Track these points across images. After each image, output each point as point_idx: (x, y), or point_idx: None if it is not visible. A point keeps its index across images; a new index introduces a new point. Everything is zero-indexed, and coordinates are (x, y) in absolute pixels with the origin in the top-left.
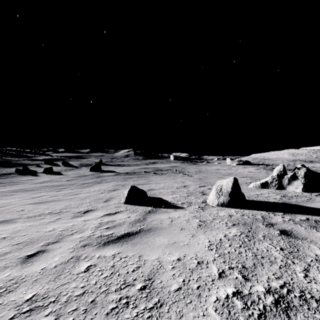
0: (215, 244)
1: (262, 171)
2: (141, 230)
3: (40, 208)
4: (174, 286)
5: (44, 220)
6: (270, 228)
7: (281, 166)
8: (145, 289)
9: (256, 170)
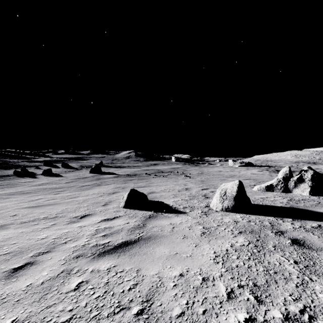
0: (221, 255)
1: (266, 173)
2: (140, 238)
3: (35, 213)
4: (176, 310)
5: (37, 226)
6: (280, 237)
7: (286, 168)
8: (142, 314)
9: (259, 172)
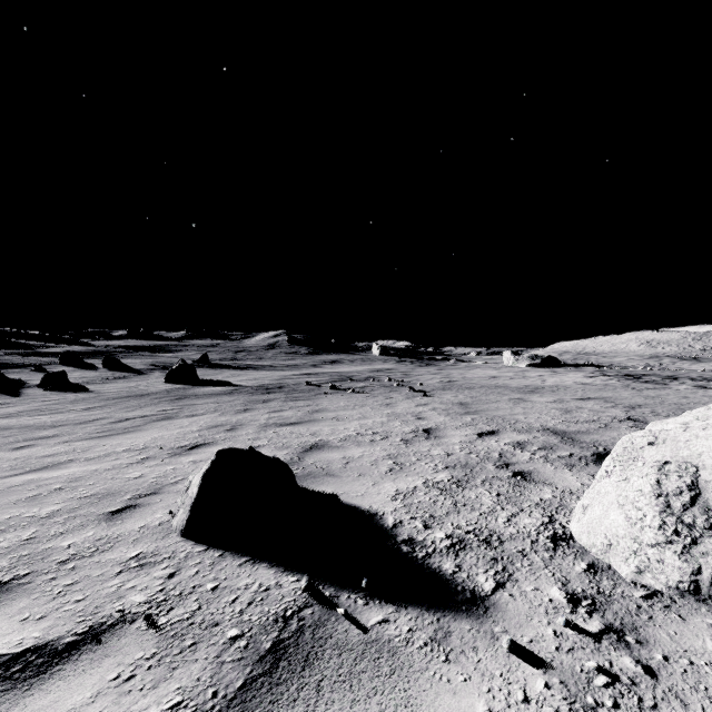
0: None
1: (612, 382)
2: None
3: None
4: None
5: None
6: None
7: None
8: None
9: (590, 378)
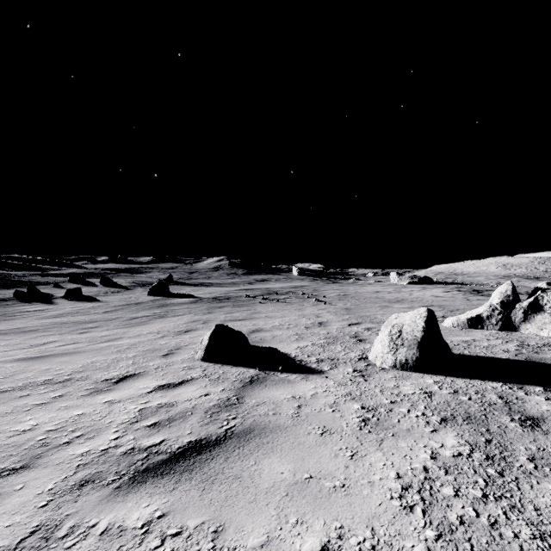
0: (415, 486)
1: (457, 295)
2: (229, 432)
3: (31, 371)
4: None
5: (26, 401)
6: (536, 433)
7: (507, 286)
8: None
9: (445, 293)
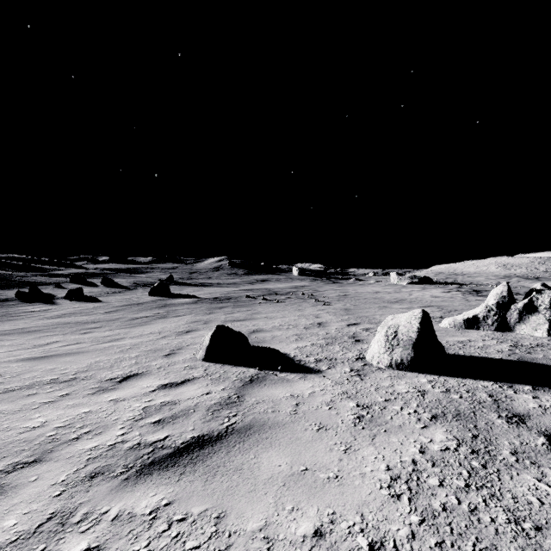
0: (403, 477)
1: (457, 296)
2: (230, 429)
3: (37, 370)
4: None
5: (33, 399)
6: (521, 429)
7: (503, 287)
8: None
9: (444, 293)
